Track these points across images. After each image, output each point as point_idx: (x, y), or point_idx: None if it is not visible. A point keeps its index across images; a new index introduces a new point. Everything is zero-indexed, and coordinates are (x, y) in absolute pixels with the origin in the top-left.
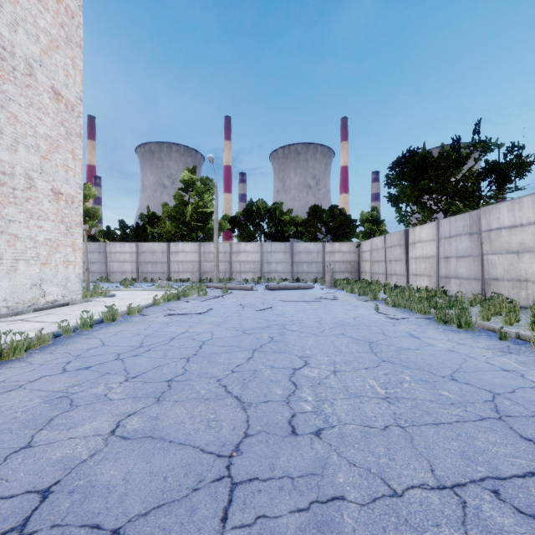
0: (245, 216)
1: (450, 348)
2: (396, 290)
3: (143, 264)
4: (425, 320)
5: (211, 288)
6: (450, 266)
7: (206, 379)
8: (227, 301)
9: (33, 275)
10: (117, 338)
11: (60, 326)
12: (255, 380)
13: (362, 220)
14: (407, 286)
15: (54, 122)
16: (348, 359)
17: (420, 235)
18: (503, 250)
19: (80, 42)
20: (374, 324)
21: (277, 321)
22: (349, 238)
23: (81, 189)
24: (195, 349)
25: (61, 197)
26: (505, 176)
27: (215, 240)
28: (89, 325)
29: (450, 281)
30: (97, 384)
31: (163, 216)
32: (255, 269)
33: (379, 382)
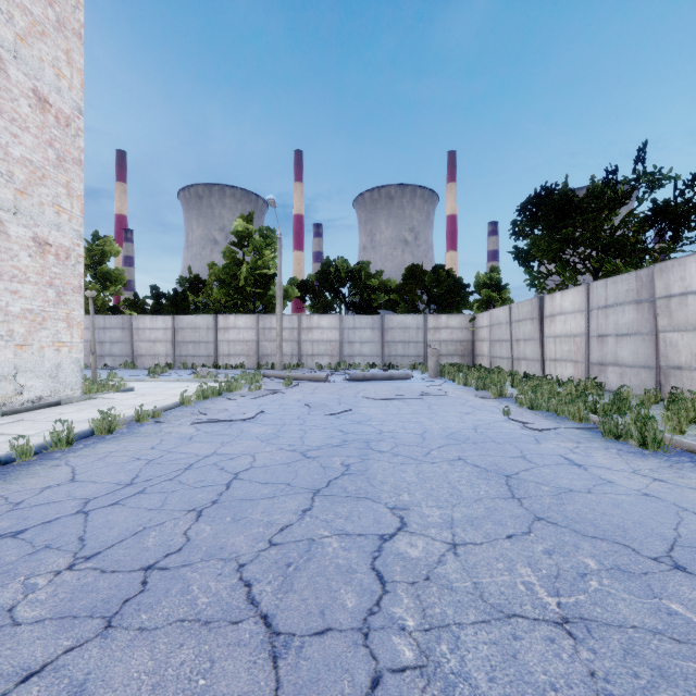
0: (319, 280)
1: (644, 489)
2: (529, 382)
3: (181, 345)
4: (584, 432)
5: (271, 378)
6: (607, 348)
7: (217, 563)
8: (289, 398)
9: (2, 362)
10: (101, 465)
11: (13, 446)
12: (307, 568)
13: (477, 284)
14: (543, 375)
15: (38, 141)
16: (474, 513)
17: (561, 304)
18: (690, 325)
19: (80, 29)
20: (507, 440)
21: (358, 433)
22: (459, 309)
23: (81, 239)
24: (218, 489)
25: (49, 250)
26: (684, 221)
27: (278, 312)
28: (64, 442)
29: (606, 369)
30: (10, 578)
31: (209, 279)
32: (332, 351)
33: (540, 574)
